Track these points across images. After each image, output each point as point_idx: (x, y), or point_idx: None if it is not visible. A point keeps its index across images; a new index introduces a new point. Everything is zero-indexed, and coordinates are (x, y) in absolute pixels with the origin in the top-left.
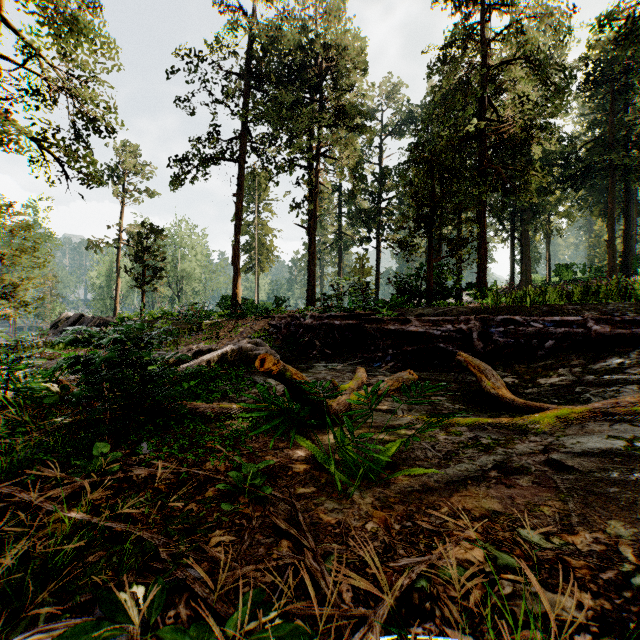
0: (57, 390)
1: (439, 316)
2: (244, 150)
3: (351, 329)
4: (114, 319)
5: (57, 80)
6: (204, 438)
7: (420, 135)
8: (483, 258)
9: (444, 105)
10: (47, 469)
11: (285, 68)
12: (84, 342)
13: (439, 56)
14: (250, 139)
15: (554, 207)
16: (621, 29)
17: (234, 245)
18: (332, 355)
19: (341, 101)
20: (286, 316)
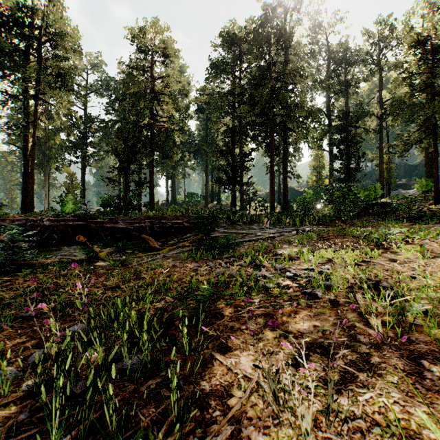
0: None
1: (132, 220)
2: None
3: (80, 227)
4: None
5: None
6: (50, 269)
7: (119, 115)
8: (152, 189)
9: (132, 101)
10: (3, 278)
11: (2, 16)
12: None
13: (129, 72)
14: None
15: (186, 164)
16: (207, 98)
17: None
18: (69, 242)
19: (61, 70)
20: (21, 219)
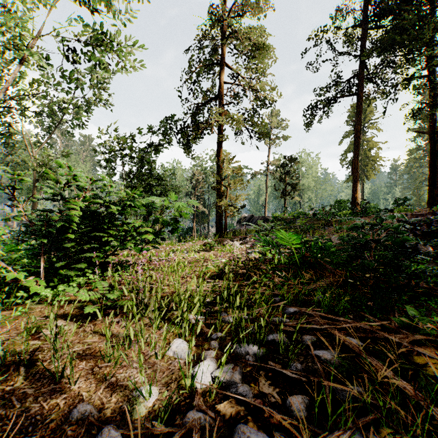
0: (329, 259)
1: None
2: (362, 83)
3: None
4: (270, 217)
5: (250, 84)
6: None
7: None
8: None
9: None
10: (369, 316)
11: None
12: (359, 228)
13: None
14: (368, 72)
15: None
16: None
17: (353, 160)
18: None
19: None
20: (423, 213)
